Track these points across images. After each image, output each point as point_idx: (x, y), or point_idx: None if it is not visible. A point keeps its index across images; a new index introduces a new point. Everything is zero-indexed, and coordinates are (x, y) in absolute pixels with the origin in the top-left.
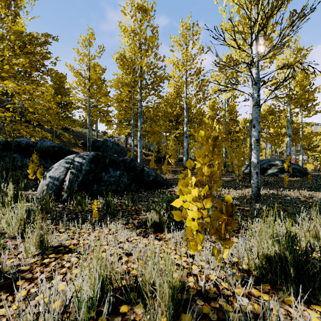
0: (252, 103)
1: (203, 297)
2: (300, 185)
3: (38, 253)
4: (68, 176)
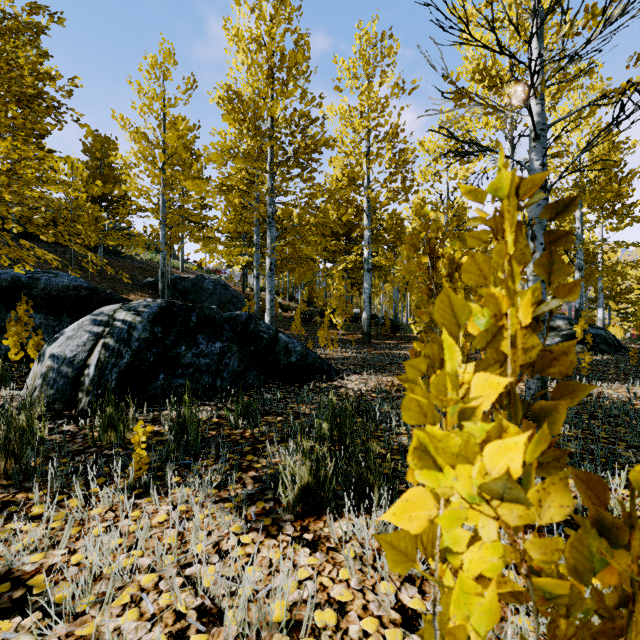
0: None
1: None
2: (616, 371)
3: None
4: (97, 354)
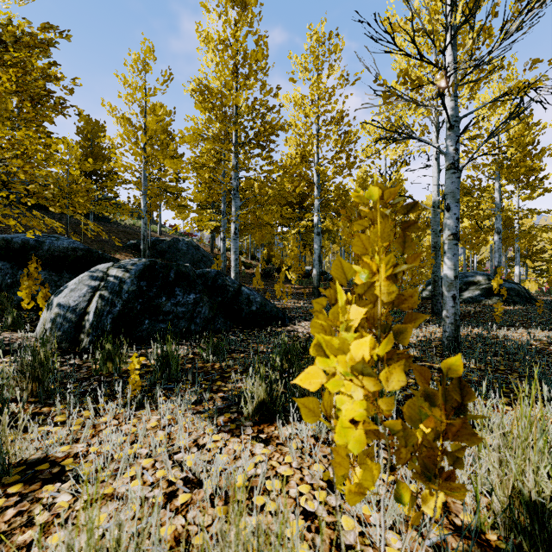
0: (437, 172)
1: None
2: (524, 319)
3: None
4: (95, 303)
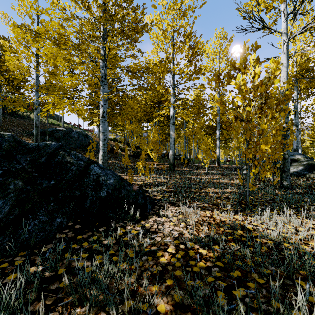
0: (286, 58)
1: None
2: None
3: None
4: None
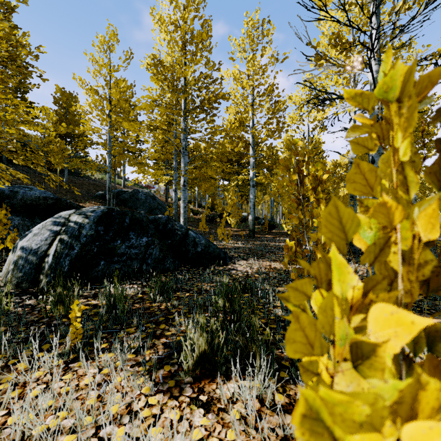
0: None
1: None
2: None
3: None
4: (54, 246)
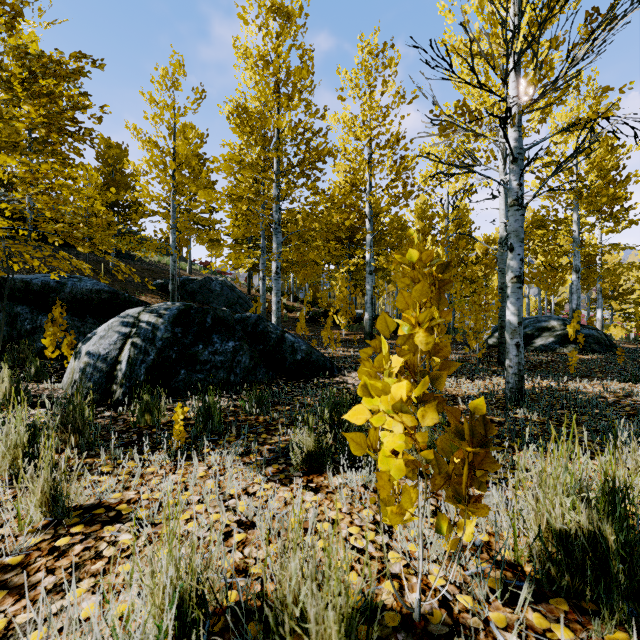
0: (504, 204)
1: (416, 634)
2: (602, 369)
3: (47, 523)
4: (127, 351)
